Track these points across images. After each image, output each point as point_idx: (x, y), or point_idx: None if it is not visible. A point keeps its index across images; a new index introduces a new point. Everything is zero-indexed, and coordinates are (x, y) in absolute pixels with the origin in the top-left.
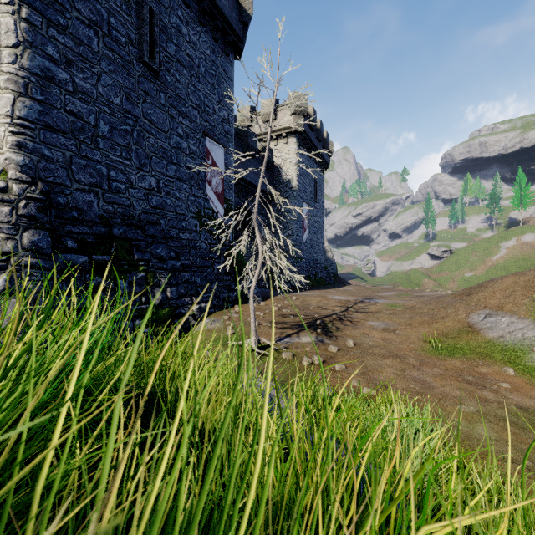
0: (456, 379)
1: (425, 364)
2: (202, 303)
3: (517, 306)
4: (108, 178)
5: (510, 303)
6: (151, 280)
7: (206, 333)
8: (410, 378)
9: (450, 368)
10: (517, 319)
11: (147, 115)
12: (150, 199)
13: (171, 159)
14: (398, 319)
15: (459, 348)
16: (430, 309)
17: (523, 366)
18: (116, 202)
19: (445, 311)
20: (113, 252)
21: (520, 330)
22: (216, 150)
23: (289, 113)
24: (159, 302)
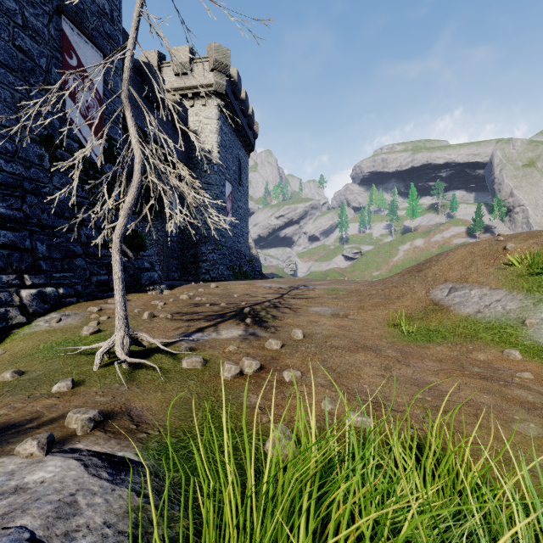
0: (464, 375)
1: (408, 355)
2: (48, 287)
3: (484, 276)
4: None
5: (473, 273)
6: None
7: (41, 335)
8: (406, 380)
9: (443, 357)
10: (490, 290)
11: None
12: None
13: None
14: (346, 303)
15: (434, 330)
16: (379, 290)
17: (524, 346)
18: None
19: (399, 290)
20: None
21: (498, 302)
22: (86, 49)
23: (208, 68)
24: None
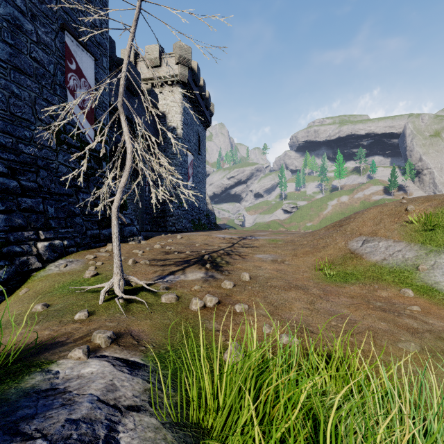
0: (369, 308)
1: (329, 293)
2: (56, 240)
3: (390, 231)
4: None
5: (382, 229)
6: None
7: (54, 277)
8: (325, 312)
9: (354, 295)
10: (393, 243)
11: None
12: None
13: (2, 34)
14: (283, 251)
15: (349, 273)
16: (309, 241)
17: (416, 286)
18: None
19: (325, 241)
20: None
21: (399, 252)
22: (82, 55)
23: (174, 62)
24: None
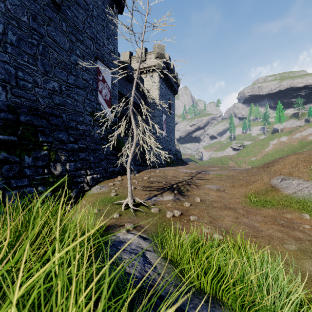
0: (274, 224)
1: (250, 213)
2: (94, 174)
3: (302, 173)
4: (15, 77)
5: (296, 171)
6: (53, 157)
7: (96, 195)
8: (244, 224)
9: (267, 215)
10: (303, 181)
11: (51, 36)
12: (53, 98)
13: (71, 71)
14: (225, 183)
15: (268, 201)
16: (244, 177)
17: None
18: (23, 96)
19: (254, 177)
20: (19, 134)
21: (306, 188)
22: (105, 70)
23: (154, 57)
24: (59, 173)
